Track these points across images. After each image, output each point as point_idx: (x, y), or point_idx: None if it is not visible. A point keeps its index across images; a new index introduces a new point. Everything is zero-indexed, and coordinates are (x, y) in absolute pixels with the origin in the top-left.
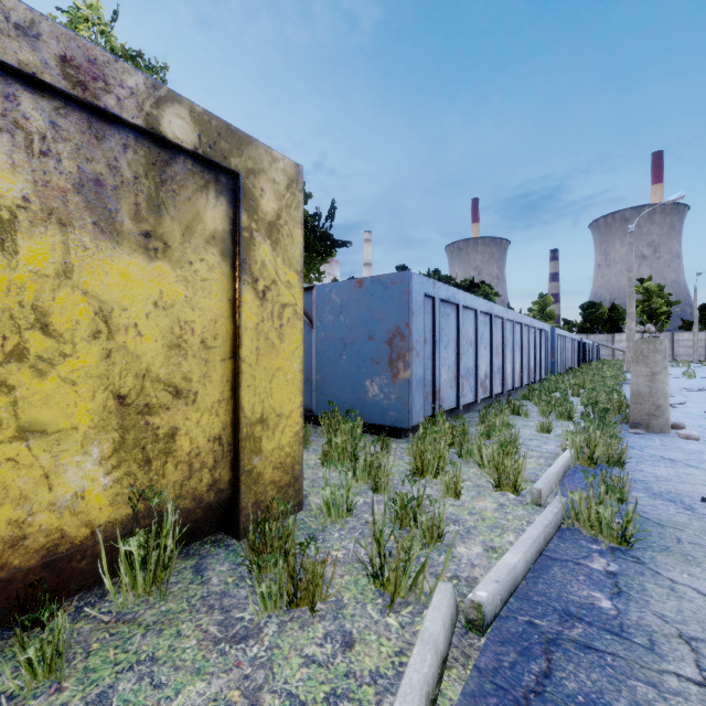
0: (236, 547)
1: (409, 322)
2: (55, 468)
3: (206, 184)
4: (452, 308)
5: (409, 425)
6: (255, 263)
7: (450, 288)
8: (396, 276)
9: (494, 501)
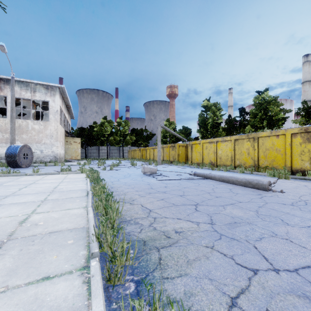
0: None
1: None
2: (304, 163)
3: None
4: None
5: None
6: None
7: None
8: None
9: None
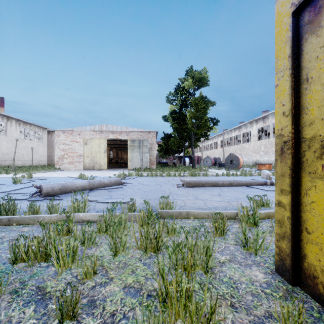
0: None
1: None
2: None
3: None
4: None
5: None
6: None
7: None
8: None
9: None
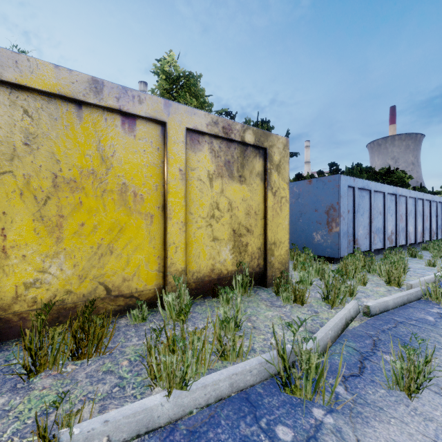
0: (266, 289)
1: (339, 202)
2: (220, 250)
3: (256, 155)
4: (366, 192)
5: (339, 256)
6: (272, 181)
7: (365, 181)
8: (331, 177)
9: (385, 288)
